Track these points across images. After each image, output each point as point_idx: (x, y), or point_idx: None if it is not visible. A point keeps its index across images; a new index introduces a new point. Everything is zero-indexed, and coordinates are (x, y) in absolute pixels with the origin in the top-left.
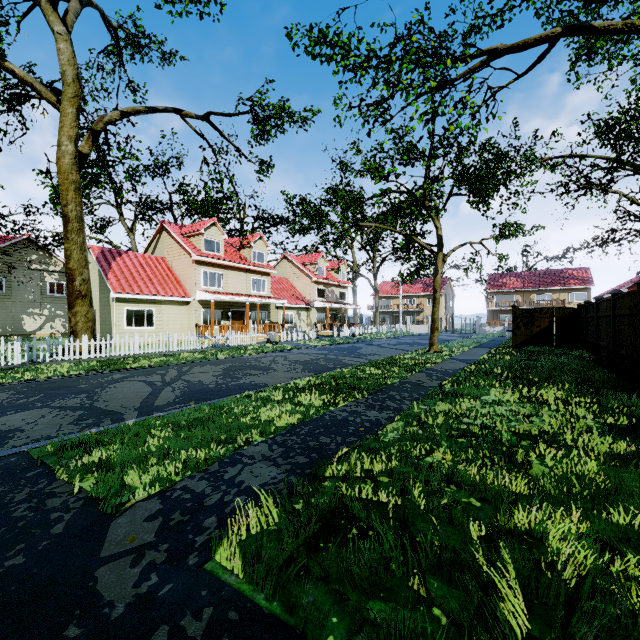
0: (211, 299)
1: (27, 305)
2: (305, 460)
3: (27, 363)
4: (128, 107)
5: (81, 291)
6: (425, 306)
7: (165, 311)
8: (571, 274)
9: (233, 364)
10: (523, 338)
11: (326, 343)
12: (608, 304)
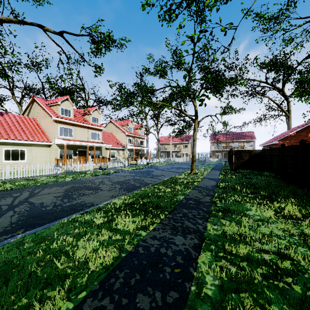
0: (64, 143)
1: None
2: None
3: None
4: (3, 16)
5: None
6: (181, 148)
7: (34, 150)
8: (246, 134)
9: (74, 185)
10: (236, 165)
11: (133, 168)
12: (294, 148)
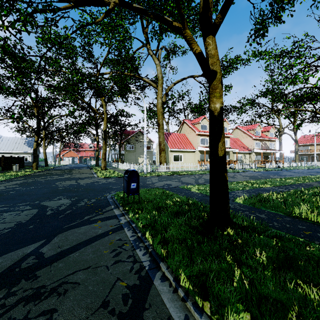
0: (204, 150)
1: (139, 154)
2: (254, 194)
3: (151, 171)
4: (176, 81)
5: (163, 148)
6: None
7: (186, 155)
8: None
9: None
10: None
11: (261, 170)
12: None
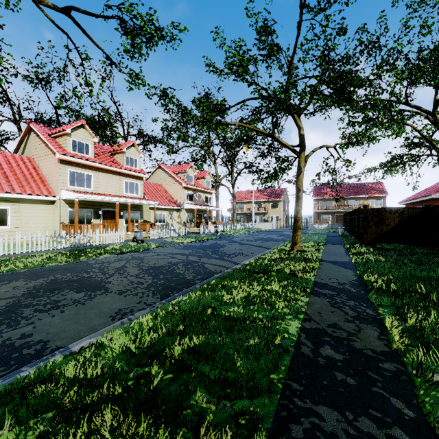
0: (75, 198)
1: None
2: None
3: None
4: None
5: None
6: (269, 209)
7: (24, 210)
8: (371, 186)
9: (59, 277)
10: (374, 236)
11: (192, 240)
12: None
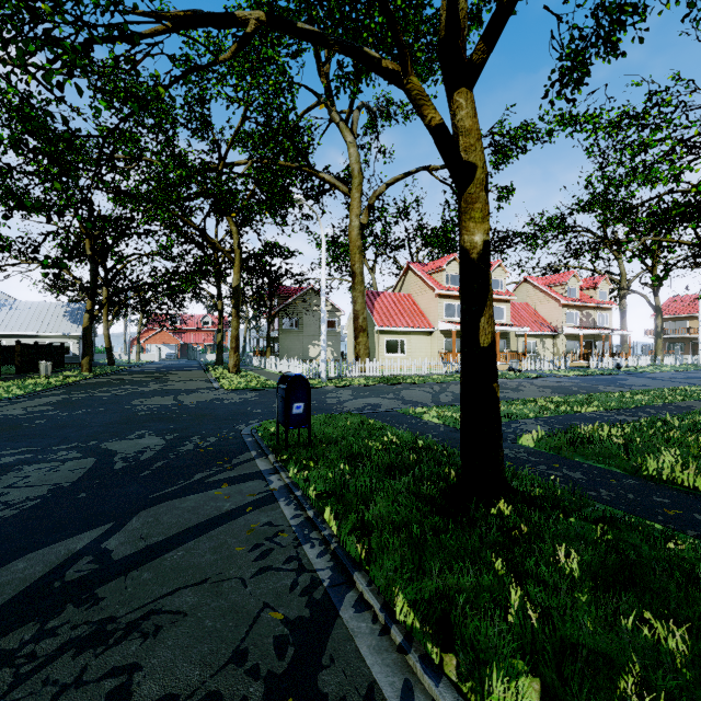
0: (453, 329)
1: (311, 338)
2: (561, 427)
3: (337, 377)
4: (391, 179)
5: (362, 326)
6: None
7: (413, 341)
8: None
9: None
10: None
11: (578, 373)
12: None
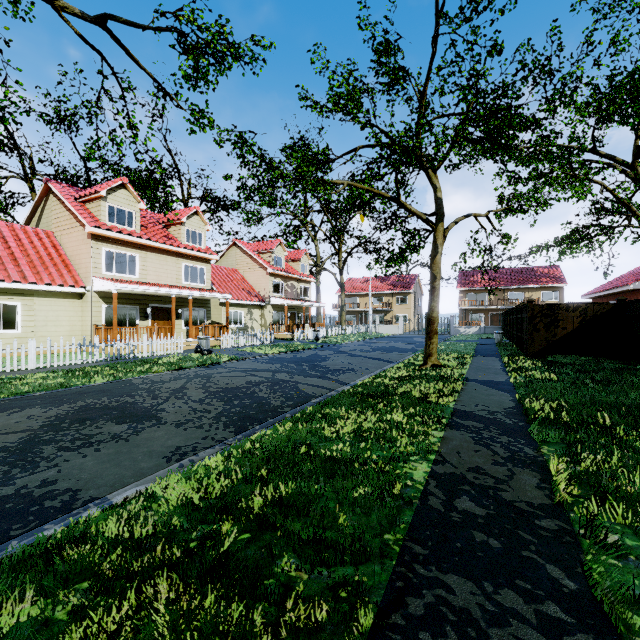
0: (112, 289)
1: None
2: None
3: None
4: None
5: None
6: (394, 305)
7: (40, 306)
8: (542, 272)
9: (92, 402)
10: (543, 344)
11: (281, 350)
12: None
